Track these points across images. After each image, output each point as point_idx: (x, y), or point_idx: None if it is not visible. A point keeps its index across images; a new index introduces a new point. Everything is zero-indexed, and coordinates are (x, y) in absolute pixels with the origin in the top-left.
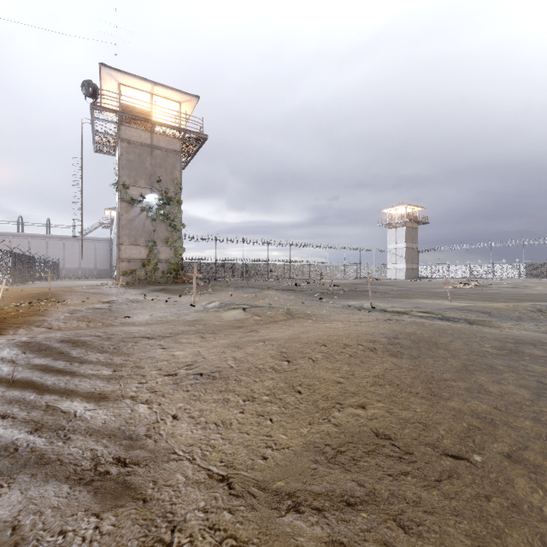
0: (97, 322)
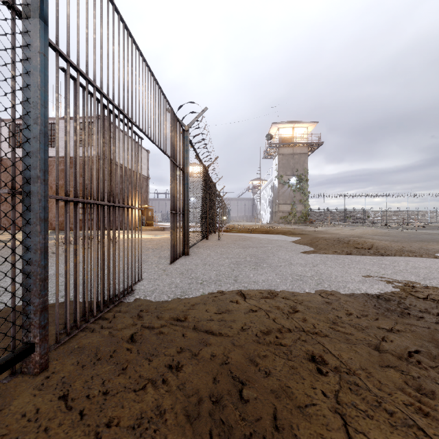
0: None
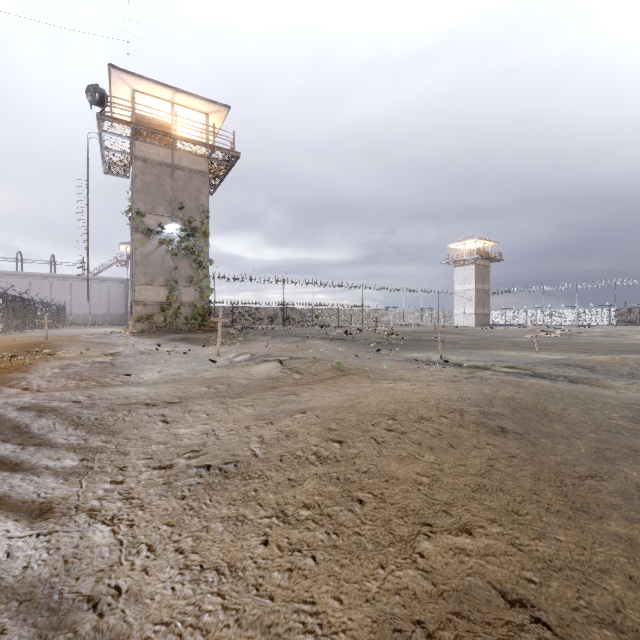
0: (91, 381)
